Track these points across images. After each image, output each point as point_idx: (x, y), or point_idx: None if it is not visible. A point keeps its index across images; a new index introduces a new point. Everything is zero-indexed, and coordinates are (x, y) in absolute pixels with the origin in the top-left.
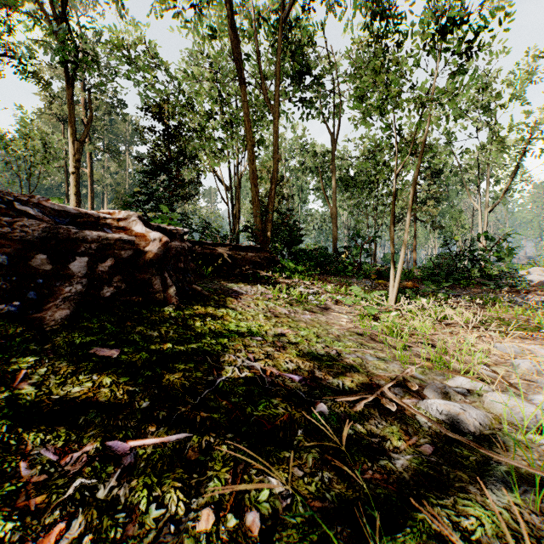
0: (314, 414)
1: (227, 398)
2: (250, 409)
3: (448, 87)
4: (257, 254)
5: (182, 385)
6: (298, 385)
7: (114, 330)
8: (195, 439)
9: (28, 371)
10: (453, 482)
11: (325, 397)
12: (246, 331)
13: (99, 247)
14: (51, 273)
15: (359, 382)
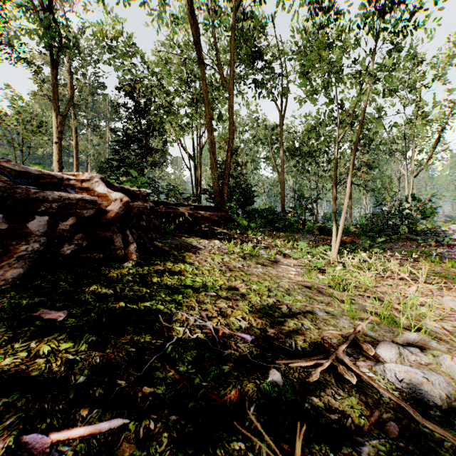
0: (268, 384)
1: (175, 365)
2: (198, 379)
3: (386, 63)
4: (214, 213)
5: (127, 352)
6: (251, 346)
7: (67, 288)
8: (131, 426)
9: None
10: None
11: (278, 360)
12: (202, 286)
13: (60, 207)
14: (8, 232)
15: (311, 341)
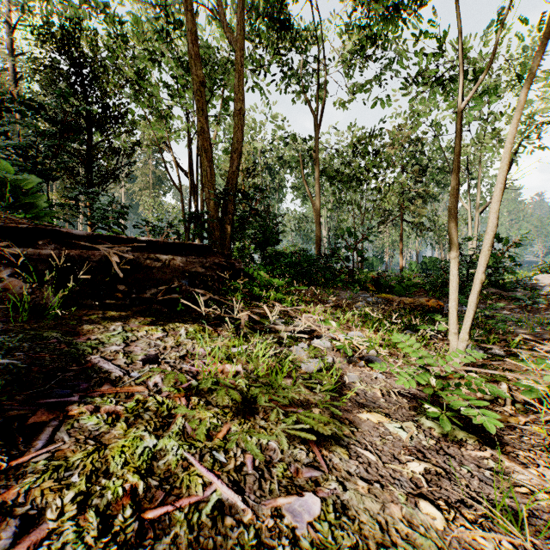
0: None
1: None
2: None
3: None
4: (197, 259)
5: None
6: None
7: None
8: None
9: None
10: None
11: None
12: None
13: None
14: None
15: None
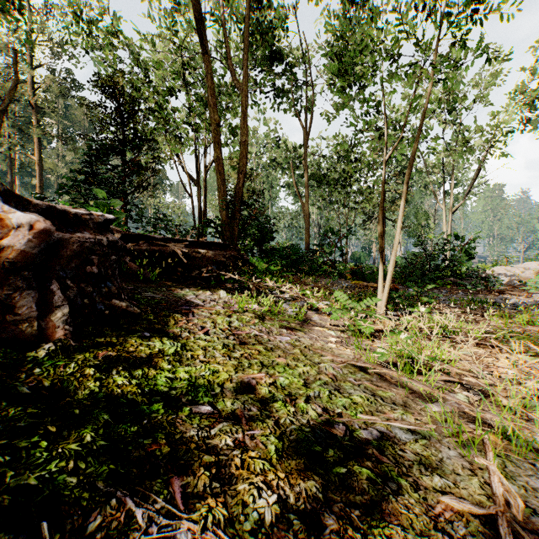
0: None
1: None
2: None
3: (453, 51)
4: (221, 252)
5: None
6: None
7: None
8: None
9: None
10: None
11: None
12: (186, 389)
13: None
14: None
15: None
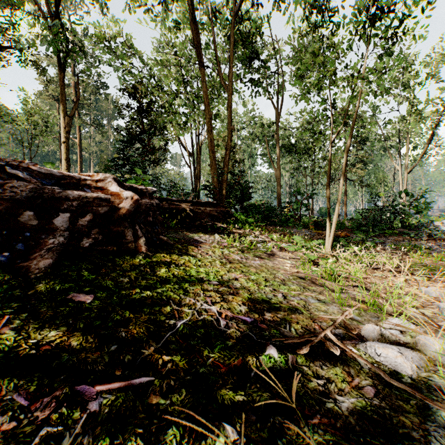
0: (265, 356)
1: (187, 340)
2: (207, 351)
3: (377, 67)
4: (214, 209)
5: (147, 328)
6: (250, 327)
7: (90, 276)
8: (156, 383)
9: (11, 317)
10: (397, 427)
11: (274, 338)
12: (205, 276)
13: (79, 205)
14: (37, 227)
15: (303, 323)
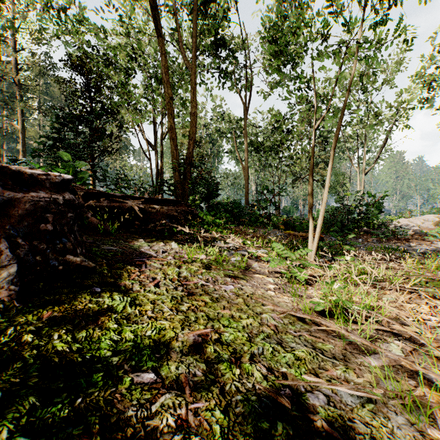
0: None
1: None
2: None
3: (375, 34)
4: (173, 207)
5: None
6: None
7: None
8: None
9: None
10: None
11: None
12: (130, 353)
13: None
14: None
15: None
